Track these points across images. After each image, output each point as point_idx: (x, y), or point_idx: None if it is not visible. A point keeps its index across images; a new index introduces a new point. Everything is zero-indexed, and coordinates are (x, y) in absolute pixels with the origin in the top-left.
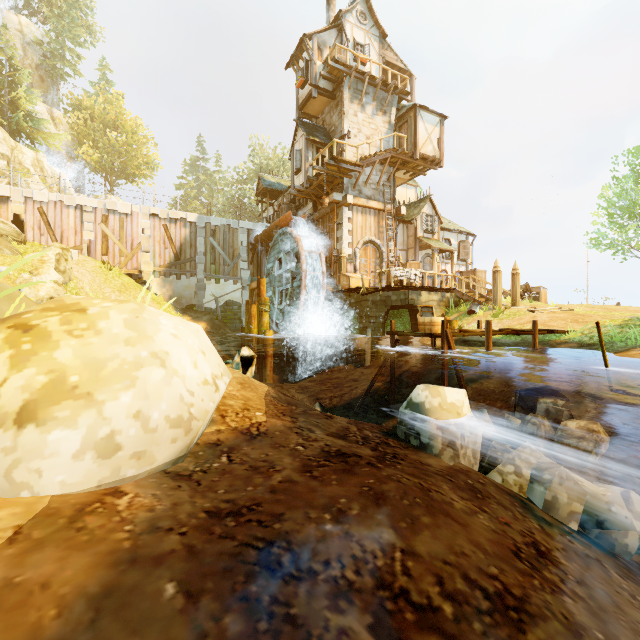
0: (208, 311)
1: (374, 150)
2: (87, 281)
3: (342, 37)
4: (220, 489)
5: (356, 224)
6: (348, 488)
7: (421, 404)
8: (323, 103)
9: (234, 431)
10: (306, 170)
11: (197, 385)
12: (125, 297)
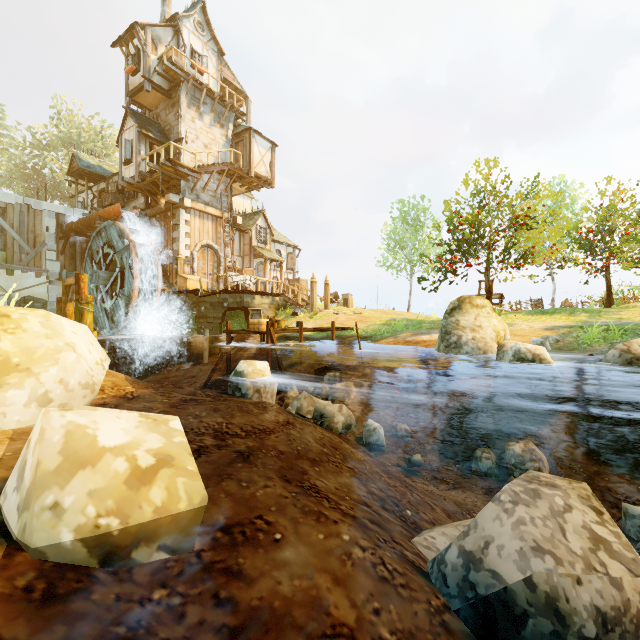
0: None
1: (212, 159)
2: None
3: (179, 39)
4: None
5: (194, 227)
6: (200, 409)
7: (242, 372)
8: (158, 98)
9: (115, 397)
10: (138, 164)
11: (93, 364)
12: None
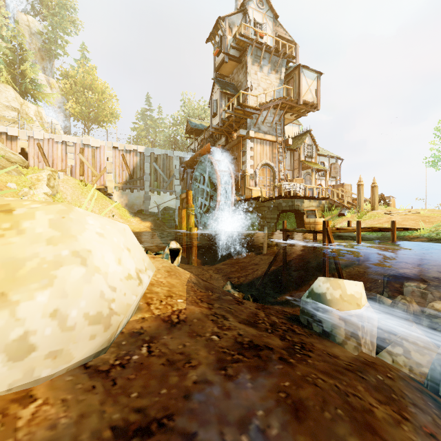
0: (152, 214)
1: (269, 99)
2: (69, 193)
3: (246, 18)
4: (133, 391)
5: (256, 152)
6: (264, 394)
7: (322, 295)
8: (232, 66)
9: (157, 319)
10: (220, 114)
11: (120, 280)
12: (95, 204)
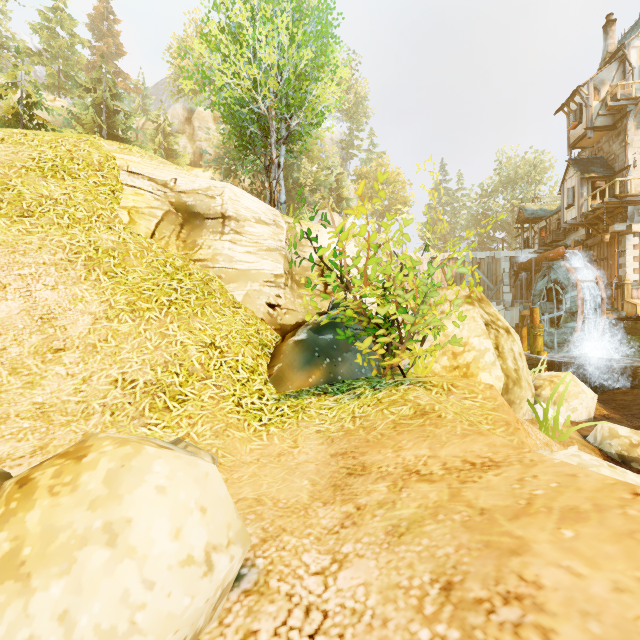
0: None
1: None
2: None
3: (624, 67)
4: None
5: None
6: None
7: None
8: (599, 135)
9: (598, 415)
10: (580, 206)
11: (590, 399)
12: None
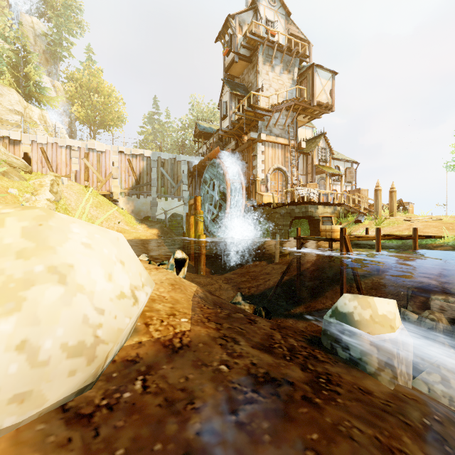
0: (159, 221)
1: (281, 100)
2: (73, 199)
3: (257, 16)
4: (119, 447)
5: (268, 155)
6: (286, 452)
7: (349, 314)
8: (243, 66)
9: (156, 343)
10: (230, 116)
11: (109, 300)
12: (100, 211)
